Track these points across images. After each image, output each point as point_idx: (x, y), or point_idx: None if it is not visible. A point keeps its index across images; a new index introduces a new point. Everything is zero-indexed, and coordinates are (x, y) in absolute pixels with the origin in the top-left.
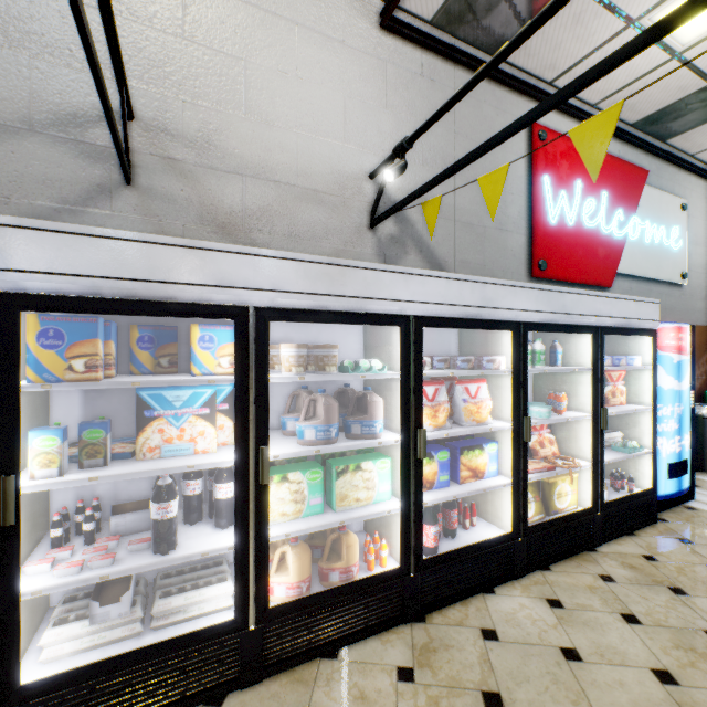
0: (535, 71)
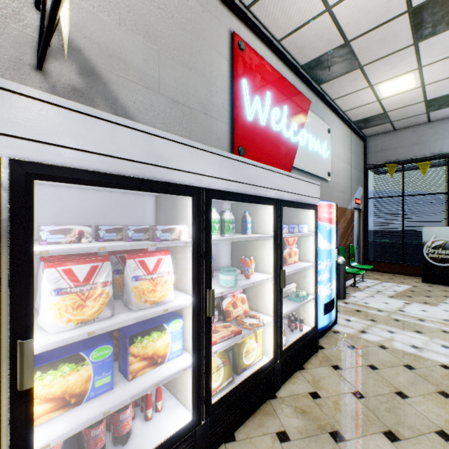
0: None
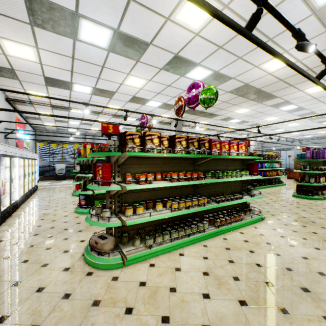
0: (18, 107)
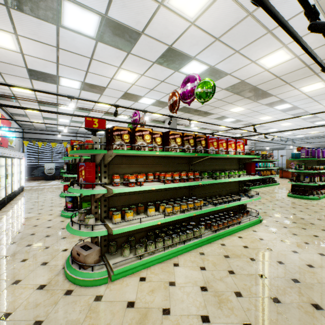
0: (1, 103)
